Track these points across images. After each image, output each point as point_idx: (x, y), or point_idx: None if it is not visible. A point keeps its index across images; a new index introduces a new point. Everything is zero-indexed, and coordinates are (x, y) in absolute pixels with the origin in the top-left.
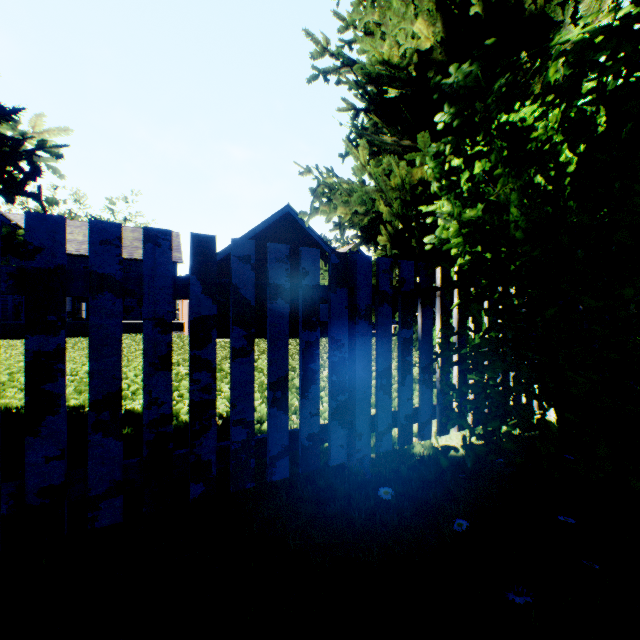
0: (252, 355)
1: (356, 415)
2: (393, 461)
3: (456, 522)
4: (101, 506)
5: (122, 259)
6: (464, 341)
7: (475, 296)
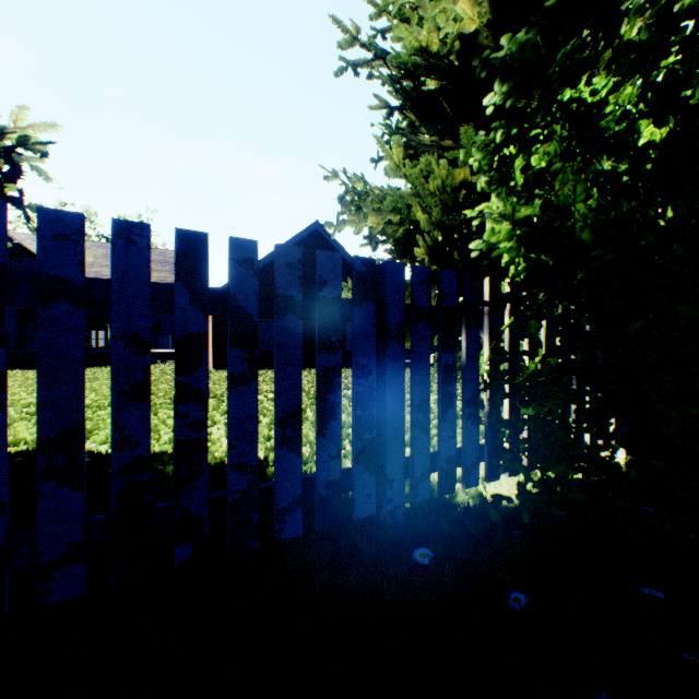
0: (255, 383)
1: (386, 457)
2: (432, 512)
3: (512, 596)
4: (55, 576)
5: (83, 259)
6: (517, 368)
7: (532, 312)
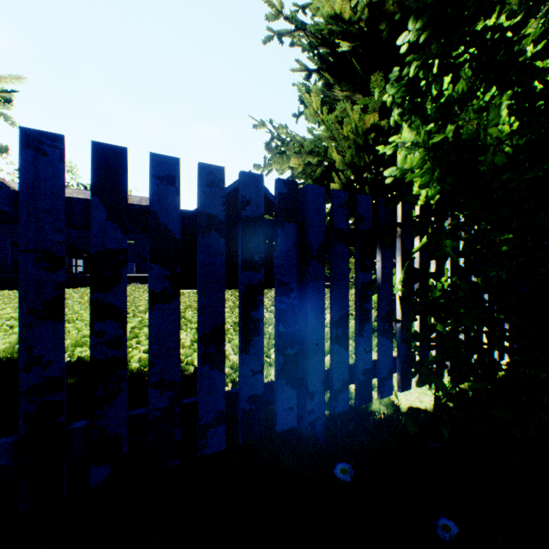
0: (177, 300)
1: (307, 371)
2: (349, 421)
3: (440, 523)
4: None
5: None
6: (426, 287)
7: (448, 232)
